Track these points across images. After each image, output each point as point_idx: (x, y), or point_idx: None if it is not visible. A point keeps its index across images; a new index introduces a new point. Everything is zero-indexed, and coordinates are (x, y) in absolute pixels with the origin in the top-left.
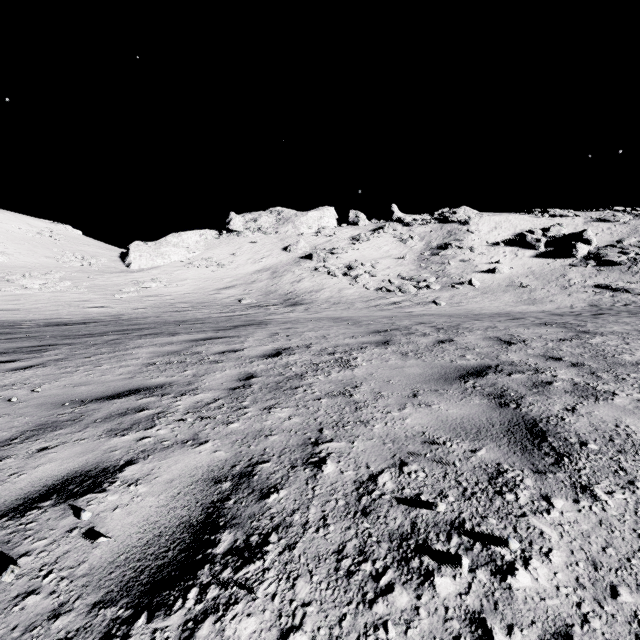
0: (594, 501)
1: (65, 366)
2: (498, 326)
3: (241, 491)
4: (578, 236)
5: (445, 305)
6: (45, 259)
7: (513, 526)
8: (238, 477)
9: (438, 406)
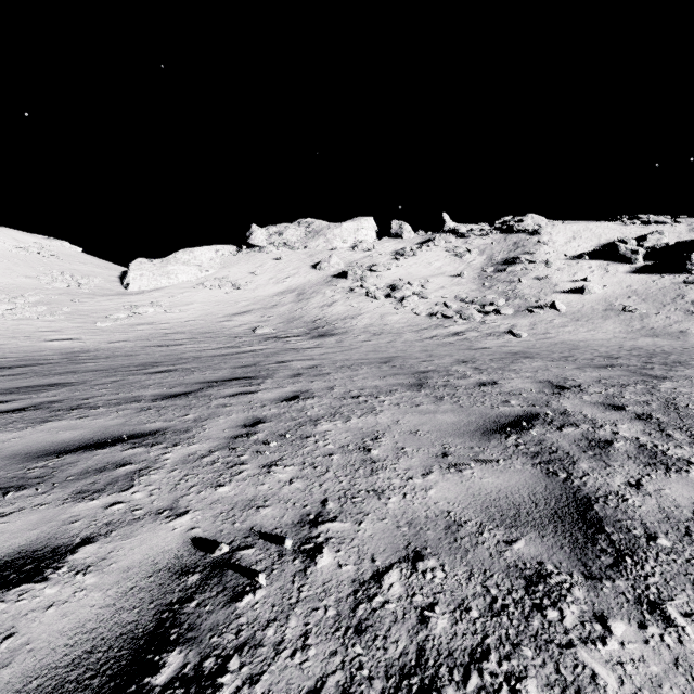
0: None
1: None
2: None
3: None
4: (690, 245)
5: (527, 337)
6: (24, 279)
7: None
8: None
9: None
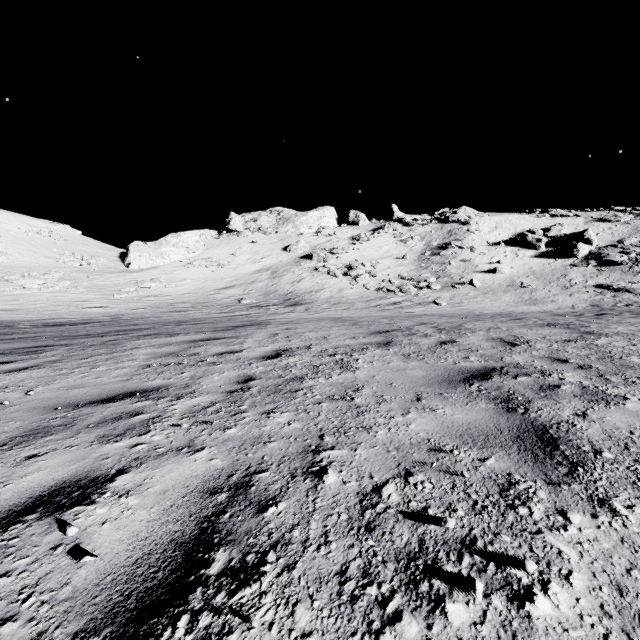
0: (613, 516)
1: (60, 368)
2: (500, 327)
3: (237, 503)
4: (579, 236)
5: (446, 305)
6: (44, 259)
7: (528, 544)
8: (234, 488)
9: (443, 411)
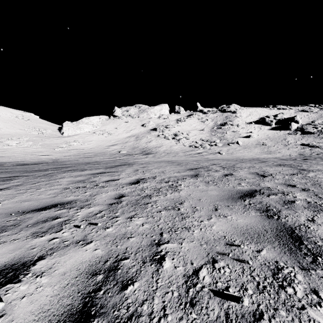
0: None
1: (20, 189)
2: (255, 166)
3: (109, 283)
4: (292, 119)
5: (225, 154)
6: (19, 130)
7: (298, 318)
8: (108, 271)
9: (231, 217)
